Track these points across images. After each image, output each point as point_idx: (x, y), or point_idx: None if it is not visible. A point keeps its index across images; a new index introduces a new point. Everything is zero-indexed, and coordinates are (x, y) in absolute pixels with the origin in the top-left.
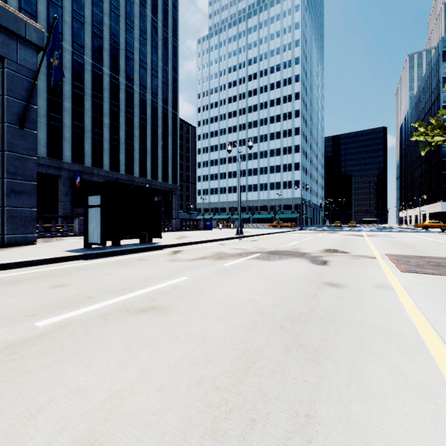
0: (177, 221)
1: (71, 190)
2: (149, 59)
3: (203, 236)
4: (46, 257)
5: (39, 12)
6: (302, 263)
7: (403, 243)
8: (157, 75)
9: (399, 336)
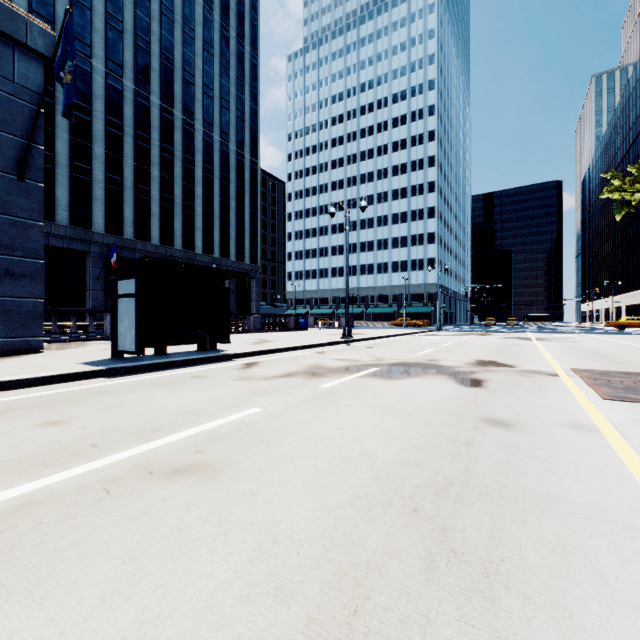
0: (256, 317)
1: (104, 273)
2: (217, 84)
3: (294, 340)
4: (47, 374)
5: (58, 16)
6: (444, 383)
7: (595, 351)
8: (228, 107)
9: (636, 534)
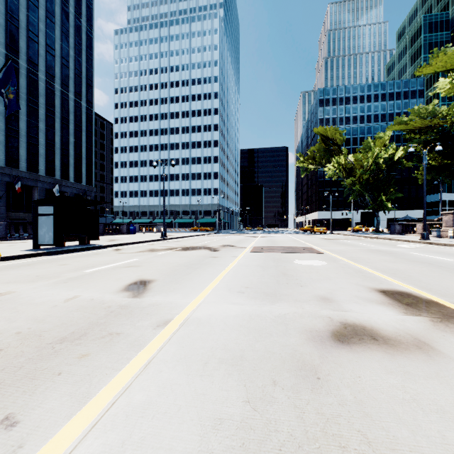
0: (100, 225)
1: None
2: (58, 45)
3: (132, 239)
4: (20, 254)
5: None
6: (205, 251)
7: (274, 241)
8: (68, 65)
9: (224, 265)
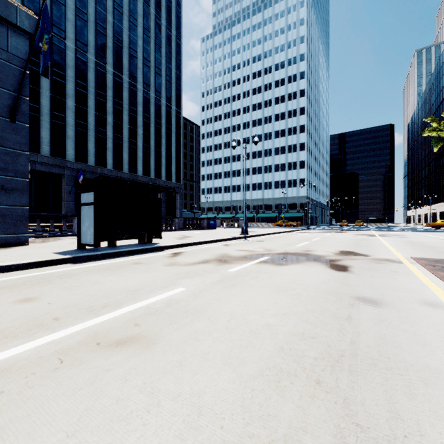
0: (180, 220)
1: (74, 189)
2: (153, 57)
3: (207, 236)
4: (28, 261)
5: None
6: (319, 268)
7: (424, 244)
8: (160, 73)
9: None
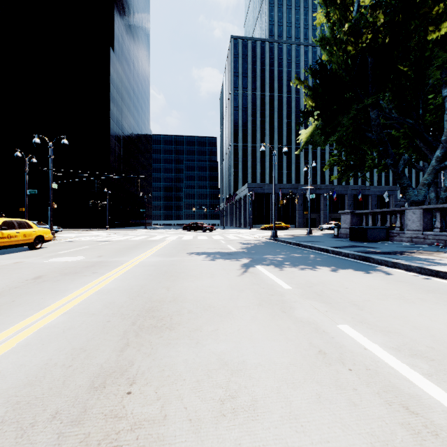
0: None
1: None
2: None
3: None
4: None
5: None
6: None
7: None
8: None
9: None
